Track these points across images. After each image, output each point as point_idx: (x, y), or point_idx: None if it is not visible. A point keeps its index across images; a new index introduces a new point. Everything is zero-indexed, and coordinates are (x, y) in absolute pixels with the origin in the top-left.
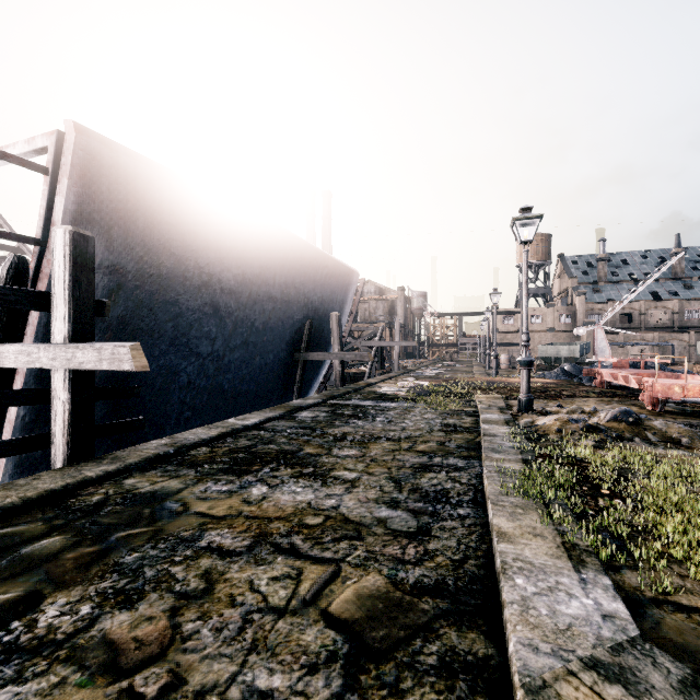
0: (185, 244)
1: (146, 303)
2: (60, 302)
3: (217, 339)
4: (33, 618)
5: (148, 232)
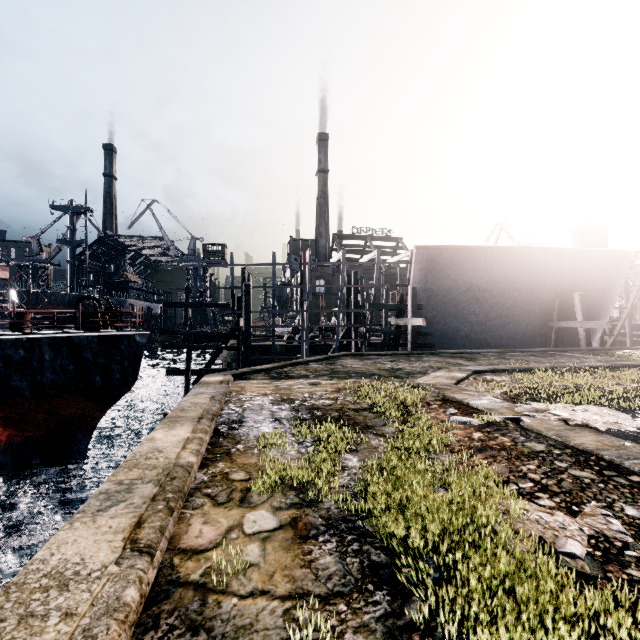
0: (457, 274)
1: (441, 301)
2: (409, 307)
3: (479, 314)
4: (399, 360)
5: (440, 273)
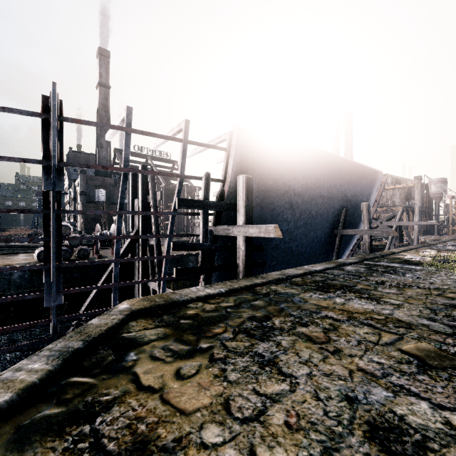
0: (278, 172)
1: (259, 204)
2: (241, 207)
3: (290, 222)
4: (272, 322)
5: (262, 169)
